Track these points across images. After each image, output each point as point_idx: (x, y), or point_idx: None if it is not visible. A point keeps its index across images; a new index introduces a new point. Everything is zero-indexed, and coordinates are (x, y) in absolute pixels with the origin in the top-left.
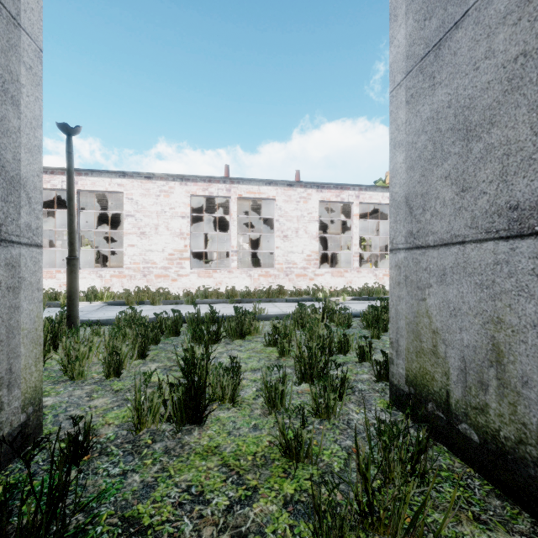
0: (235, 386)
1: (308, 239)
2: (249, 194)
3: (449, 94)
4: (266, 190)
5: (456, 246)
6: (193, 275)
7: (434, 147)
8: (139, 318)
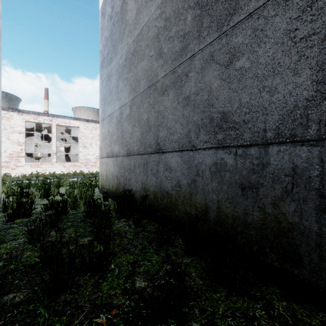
0: (58, 191)
1: (97, 148)
2: (64, 123)
3: (104, 130)
4: (74, 122)
5: (104, 158)
6: (27, 166)
7: (103, 139)
8: (14, 181)
